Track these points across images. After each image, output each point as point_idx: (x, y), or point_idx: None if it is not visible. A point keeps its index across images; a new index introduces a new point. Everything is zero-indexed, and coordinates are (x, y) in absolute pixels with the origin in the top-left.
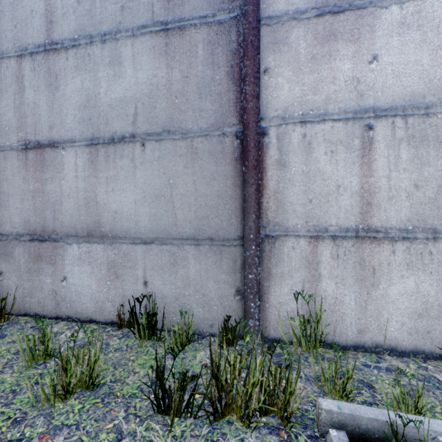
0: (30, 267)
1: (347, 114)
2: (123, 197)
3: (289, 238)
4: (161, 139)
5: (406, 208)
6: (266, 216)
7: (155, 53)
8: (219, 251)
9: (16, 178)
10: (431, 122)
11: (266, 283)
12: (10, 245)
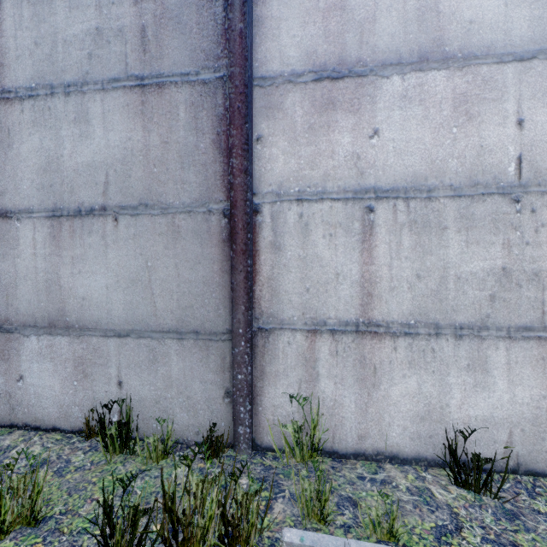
0: None
1: (347, 193)
2: (93, 280)
3: (285, 332)
4: (138, 213)
5: (408, 301)
6: (259, 306)
7: (129, 112)
8: (206, 347)
9: None
10: (433, 207)
11: (259, 383)
12: None
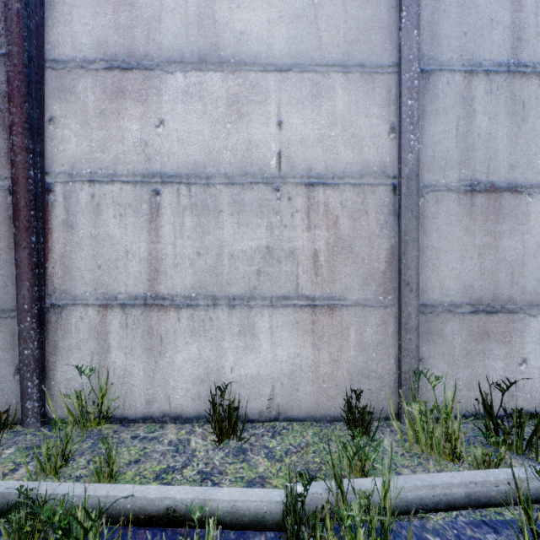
0: None
1: (136, 177)
2: None
3: (77, 307)
4: None
5: (190, 276)
6: (52, 283)
7: None
8: None
9: None
10: (211, 192)
11: (52, 358)
12: None
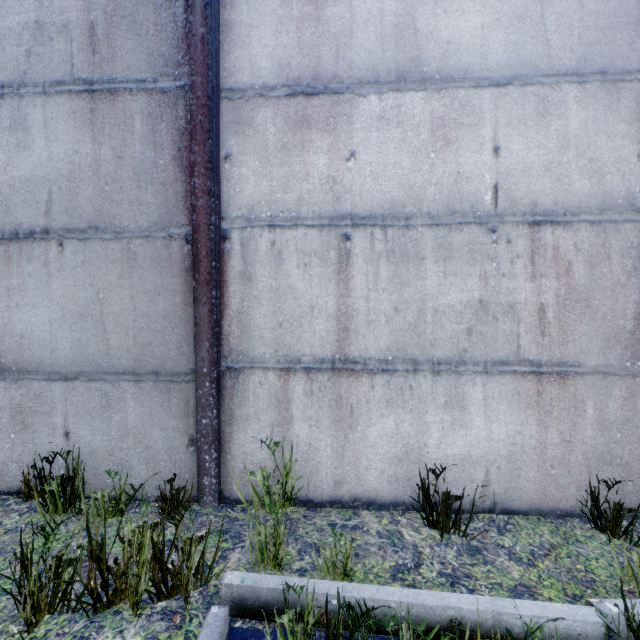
0: None
1: (322, 219)
2: (33, 315)
3: (256, 371)
4: (87, 237)
5: (386, 335)
6: (227, 343)
7: (76, 121)
8: (167, 389)
9: None
10: (411, 236)
11: (228, 429)
12: None
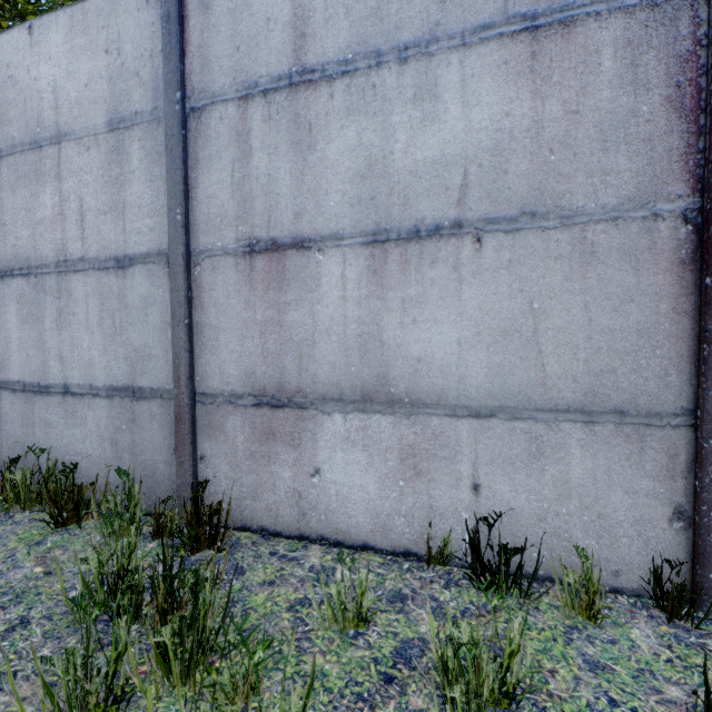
0: (254, 450)
1: None
2: (436, 333)
3: None
4: (518, 228)
5: None
6: None
7: (507, 73)
8: (639, 436)
9: (232, 302)
10: None
11: None
12: (218, 412)
